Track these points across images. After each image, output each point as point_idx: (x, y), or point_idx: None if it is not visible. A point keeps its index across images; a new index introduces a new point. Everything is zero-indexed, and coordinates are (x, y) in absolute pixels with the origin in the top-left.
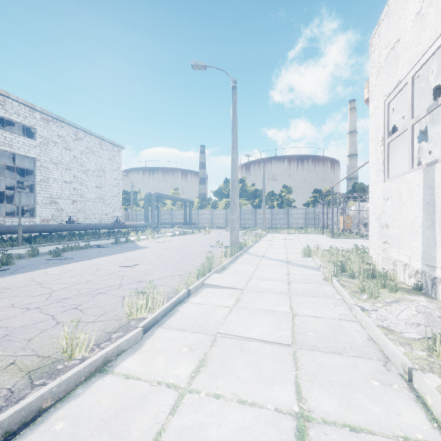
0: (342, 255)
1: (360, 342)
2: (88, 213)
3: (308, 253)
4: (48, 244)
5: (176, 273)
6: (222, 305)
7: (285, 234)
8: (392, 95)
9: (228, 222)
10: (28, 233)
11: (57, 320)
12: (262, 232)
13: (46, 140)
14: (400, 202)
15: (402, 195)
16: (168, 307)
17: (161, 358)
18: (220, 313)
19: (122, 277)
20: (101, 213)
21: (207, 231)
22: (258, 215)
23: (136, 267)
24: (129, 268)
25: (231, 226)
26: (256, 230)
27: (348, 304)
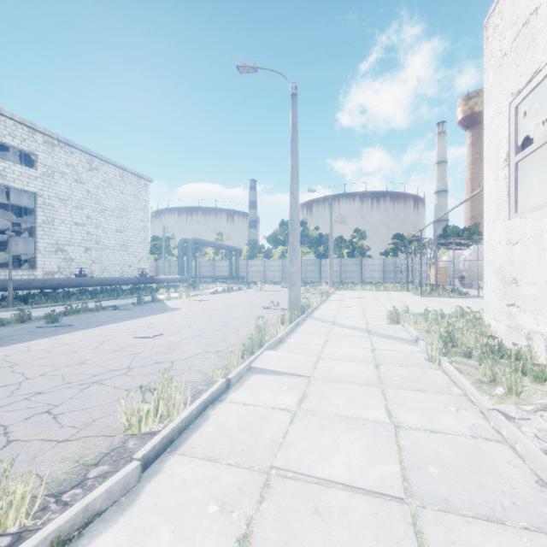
0: (448, 322)
1: (525, 490)
2: (106, 264)
3: (396, 318)
4: (49, 304)
5: (212, 348)
6: (279, 407)
7: (359, 291)
8: (524, 92)
9: (285, 276)
10: (27, 290)
11: (9, 437)
12: (330, 289)
13: (51, 170)
14: (538, 247)
15: (542, 236)
16: (192, 413)
17: (166, 533)
18: (275, 424)
19: (134, 355)
20: (123, 265)
21: (259, 287)
22: (323, 266)
23: (157, 339)
24: (147, 340)
25: (289, 281)
26: (321, 286)
27: (477, 406)
